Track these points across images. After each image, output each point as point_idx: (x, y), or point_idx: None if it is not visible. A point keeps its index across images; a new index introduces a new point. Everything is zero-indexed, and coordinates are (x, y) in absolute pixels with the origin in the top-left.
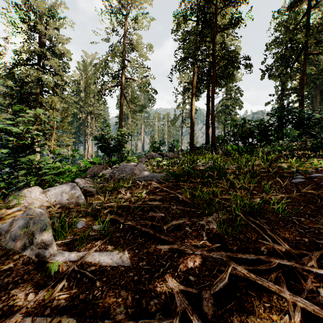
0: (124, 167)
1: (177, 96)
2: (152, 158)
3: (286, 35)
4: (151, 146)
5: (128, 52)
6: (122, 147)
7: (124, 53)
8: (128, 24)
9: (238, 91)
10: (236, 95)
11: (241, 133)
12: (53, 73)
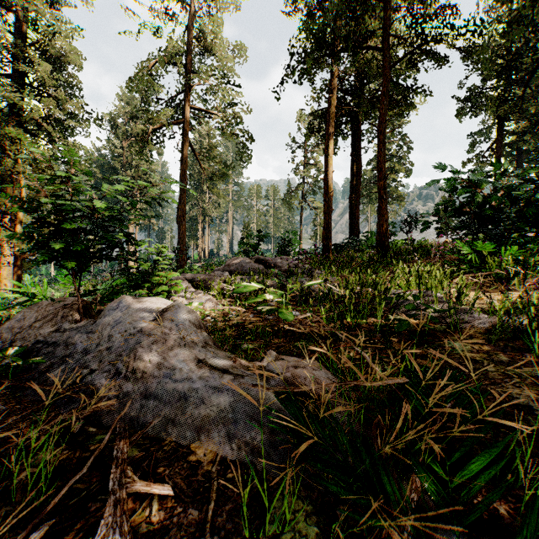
0: (112, 322)
1: (293, 151)
2: (241, 270)
3: (532, 2)
4: (241, 242)
5: (200, 62)
6: (113, 242)
7: (189, 59)
8: (198, 3)
9: (405, 143)
10: (402, 149)
11: (476, 207)
12: (44, 96)
